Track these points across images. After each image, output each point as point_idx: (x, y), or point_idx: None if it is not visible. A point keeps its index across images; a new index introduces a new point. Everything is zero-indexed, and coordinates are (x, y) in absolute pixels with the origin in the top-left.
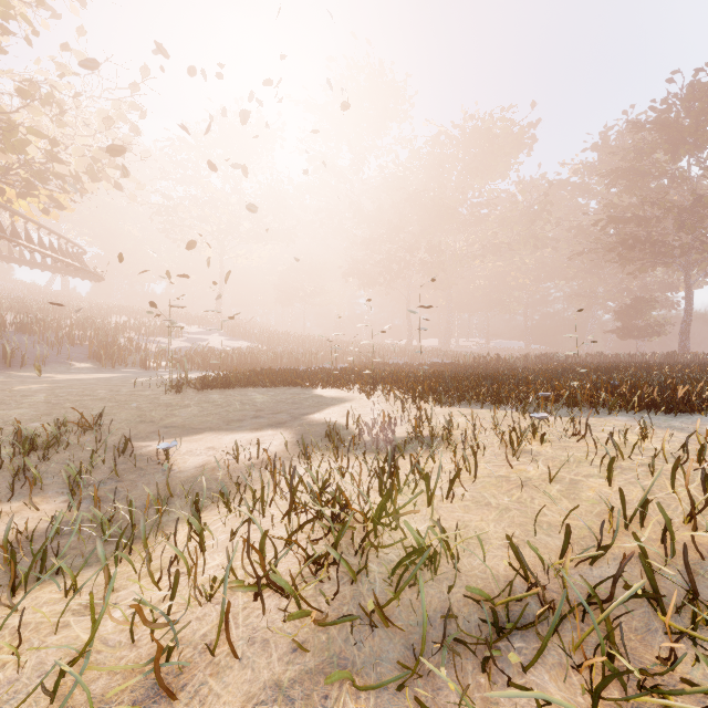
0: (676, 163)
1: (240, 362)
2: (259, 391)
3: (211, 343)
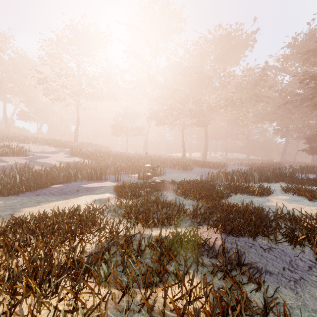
0: None
1: (40, 178)
2: None
3: (48, 160)
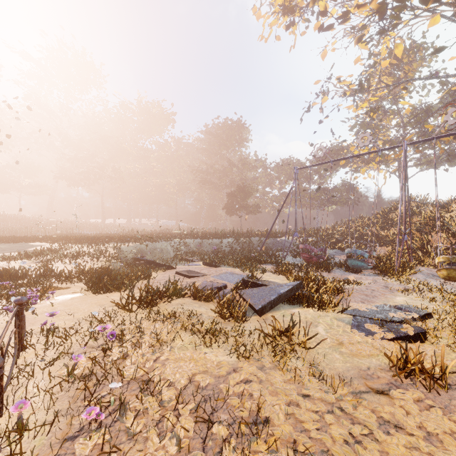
0: (222, 151)
1: None
2: (0, 245)
3: None
